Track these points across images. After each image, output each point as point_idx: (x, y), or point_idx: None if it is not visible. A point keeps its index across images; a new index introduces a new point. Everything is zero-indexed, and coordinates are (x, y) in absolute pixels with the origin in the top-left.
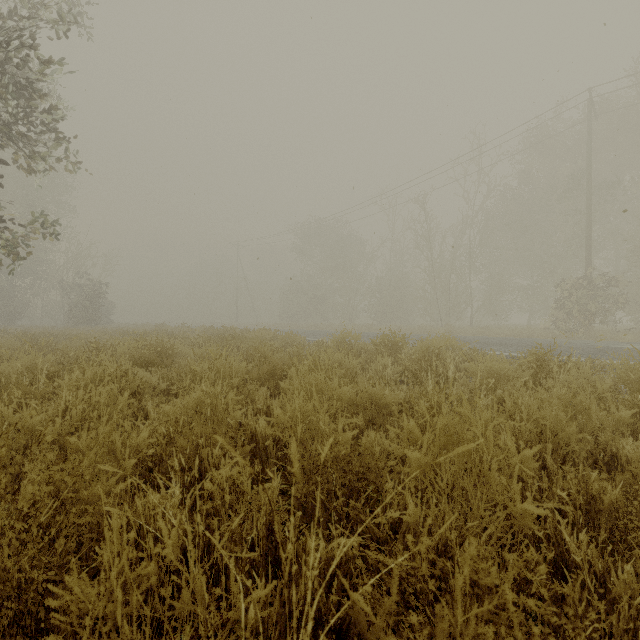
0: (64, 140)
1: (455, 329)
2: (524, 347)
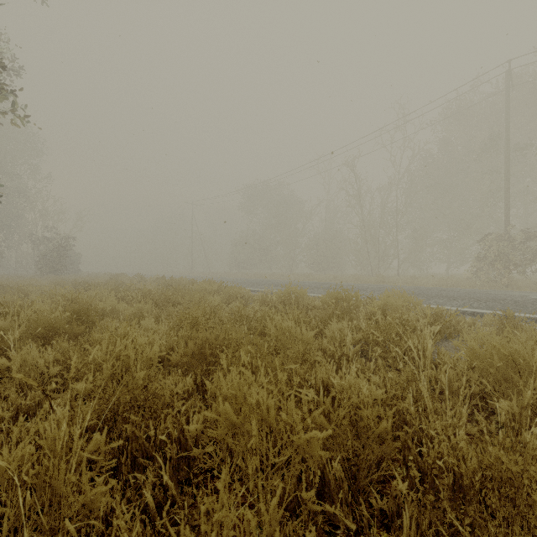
0: (0, 88)
1: (385, 278)
2: (469, 300)
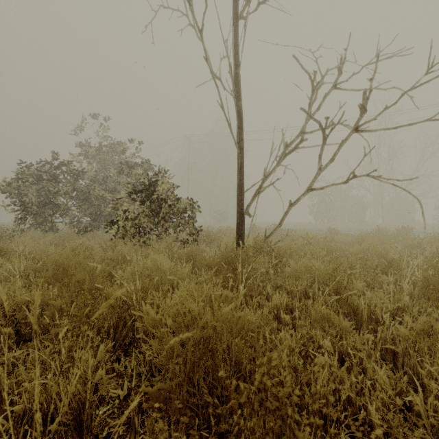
0: None
1: None
2: None
